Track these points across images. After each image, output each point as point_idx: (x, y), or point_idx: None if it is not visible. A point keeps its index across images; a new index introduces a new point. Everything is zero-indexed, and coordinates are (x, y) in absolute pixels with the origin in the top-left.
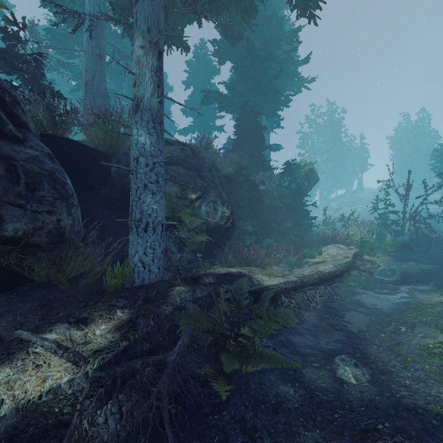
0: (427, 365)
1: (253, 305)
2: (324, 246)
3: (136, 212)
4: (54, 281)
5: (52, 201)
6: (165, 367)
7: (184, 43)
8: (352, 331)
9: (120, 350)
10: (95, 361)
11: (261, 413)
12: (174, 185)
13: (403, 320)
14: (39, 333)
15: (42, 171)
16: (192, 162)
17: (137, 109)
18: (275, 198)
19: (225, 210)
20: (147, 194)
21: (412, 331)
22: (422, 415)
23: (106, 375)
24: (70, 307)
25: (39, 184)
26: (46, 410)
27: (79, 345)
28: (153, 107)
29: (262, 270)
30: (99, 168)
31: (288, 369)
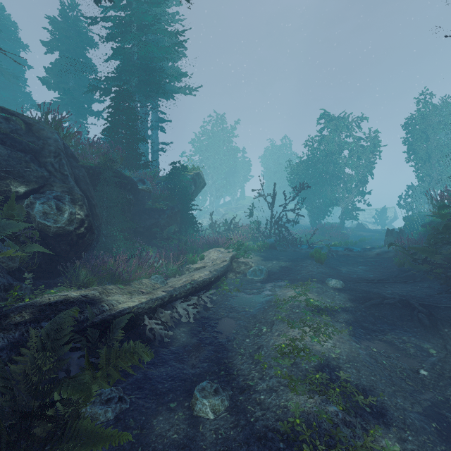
0: (279, 370)
1: (101, 340)
2: (208, 250)
3: None
4: None
5: None
6: None
7: None
8: (221, 342)
9: None
10: None
11: None
12: None
13: (265, 319)
14: None
15: None
16: (23, 139)
17: None
18: (160, 200)
19: (78, 210)
20: None
21: (271, 331)
22: (271, 441)
23: None
24: None
25: None
26: None
27: None
28: None
29: (125, 288)
30: None
31: (134, 428)
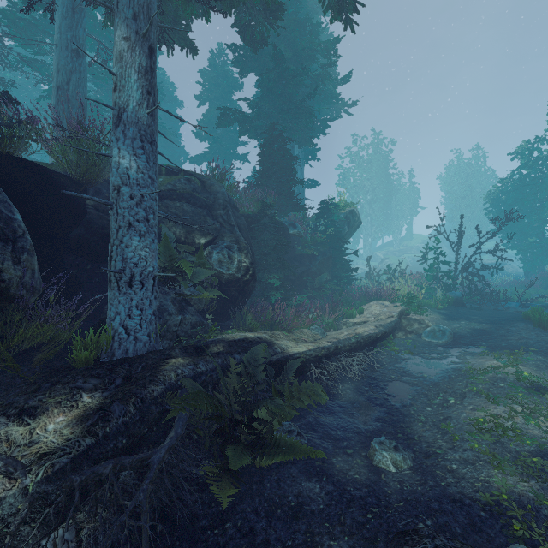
0: (476, 443)
1: (275, 379)
2: (367, 303)
3: (116, 260)
4: None
5: None
6: (149, 469)
7: (190, 43)
8: (395, 405)
9: (81, 451)
10: (40, 470)
11: (276, 521)
12: (176, 226)
13: (452, 389)
14: None
15: None
16: (201, 197)
17: (118, 121)
18: (309, 245)
19: (244, 258)
20: (132, 235)
21: (462, 403)
22: (469, 507)
23: (56, 488)
24: (13, 393)
25: None
26: None
27: (20, 448)
28: (141, 120)
29: (289, 335)
30: (68, 200)
31: (315, 460)
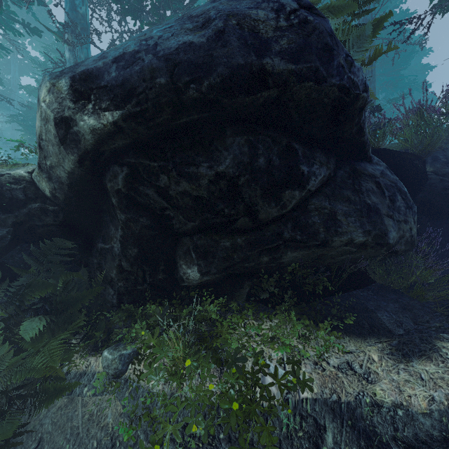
0: None
1: None
2: None
3: None
4: (395, 286)
5: (404, 210)
6: None
7: None
8: None
9: None
10: None
11: None
12: None
13: None
14: (435, 338)
15: (391, 183)
16: None
17: None
18: None
19: None
20: None
21: None
22: None
23: None
24: (438, 319)
25: (394, 196)
26: None
27: None
28: None
29: None
30: (416, 171)
31: None
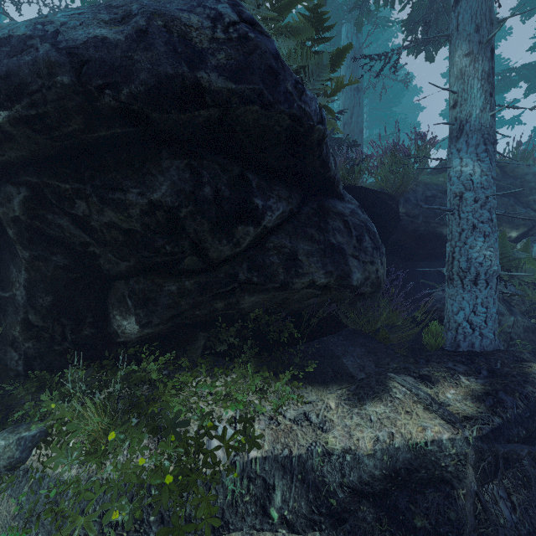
0: None
1: None
2: None
3: (459, 261)
4: (366, 330)
5: (371, 251)
6: None
7: None
8: None
9: (495, 426)
10: (473, 429)
11: None
12: None
13: None
14: (389, 379)
15: (360, 223)
16: (504, 184)
17: (459, 133)
18: None
19: None
20: (476, 237)
21: None
22: None
23: (487, 449)
24: (397, 360)
25: (362, 236)
26: (433, 459)
27: None
28: (483, 125)
29: None
30: (389, 212)
31: None
